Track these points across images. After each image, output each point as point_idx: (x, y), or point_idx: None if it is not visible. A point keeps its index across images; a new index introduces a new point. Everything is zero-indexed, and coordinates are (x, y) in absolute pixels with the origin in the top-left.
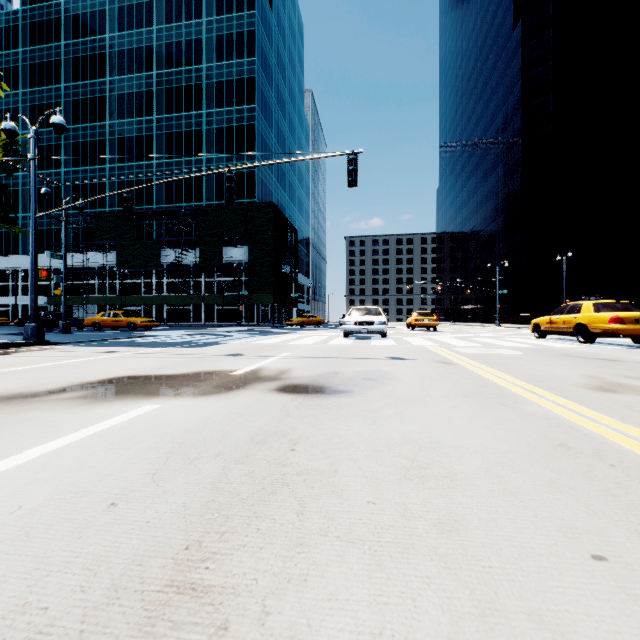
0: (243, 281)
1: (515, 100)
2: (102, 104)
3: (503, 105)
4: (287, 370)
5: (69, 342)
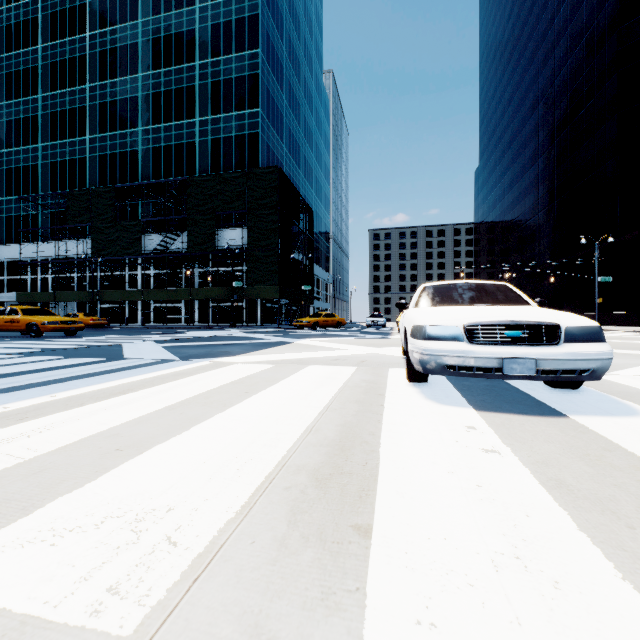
0: (244, 271)
1: (607, 19)
2: (82, 64)
3: (584, 35)
4: None
5: None
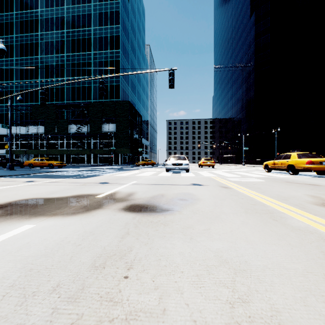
0: (113, 142)
1: (251, 52)
2: (36, 46)
3: (245, 54)
4: (132, 193)
5: (8, 175)
